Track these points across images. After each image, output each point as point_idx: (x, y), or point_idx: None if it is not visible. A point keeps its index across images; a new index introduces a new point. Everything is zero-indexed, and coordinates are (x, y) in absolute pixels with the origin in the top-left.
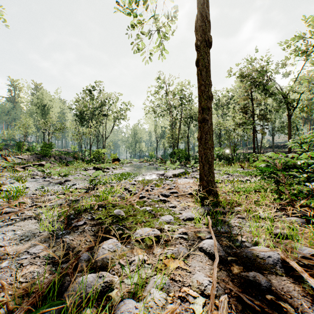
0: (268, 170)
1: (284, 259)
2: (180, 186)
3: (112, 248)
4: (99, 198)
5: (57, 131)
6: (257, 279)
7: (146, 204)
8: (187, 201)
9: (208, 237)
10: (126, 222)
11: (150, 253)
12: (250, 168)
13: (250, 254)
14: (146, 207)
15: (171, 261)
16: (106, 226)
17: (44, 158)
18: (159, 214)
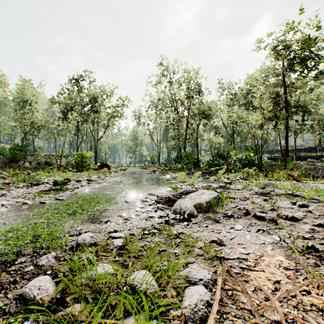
0: None
1: None
2: None
3: None
4: None
5: (34, 130)
6: None
7: None
8: None
9: None
10: None
11: None
12: (305, 179)
13: None
14: None
15: None
16: None
17: (14, 163)
18: None
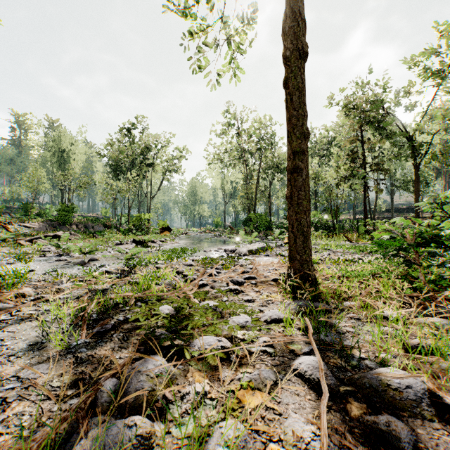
0: (391, 245)
1: (433, 391)
2: (259, 268)
3: (153, 371)
4: (138, 287)
5: (80, 188)
6: (394, 430)
7: (209, 297)
8: (271, 292)
9: (306, 351)
10: (177, 326)
11: (214, 379)
12: (361, 240)
13: (376, 382)
14: (209, 301)
15: (249, 394)
16: (146, 333)
17: (62, 226)
18: (228, 312)
